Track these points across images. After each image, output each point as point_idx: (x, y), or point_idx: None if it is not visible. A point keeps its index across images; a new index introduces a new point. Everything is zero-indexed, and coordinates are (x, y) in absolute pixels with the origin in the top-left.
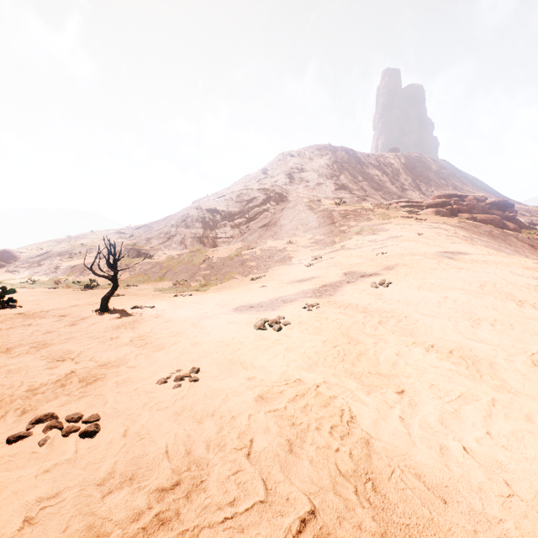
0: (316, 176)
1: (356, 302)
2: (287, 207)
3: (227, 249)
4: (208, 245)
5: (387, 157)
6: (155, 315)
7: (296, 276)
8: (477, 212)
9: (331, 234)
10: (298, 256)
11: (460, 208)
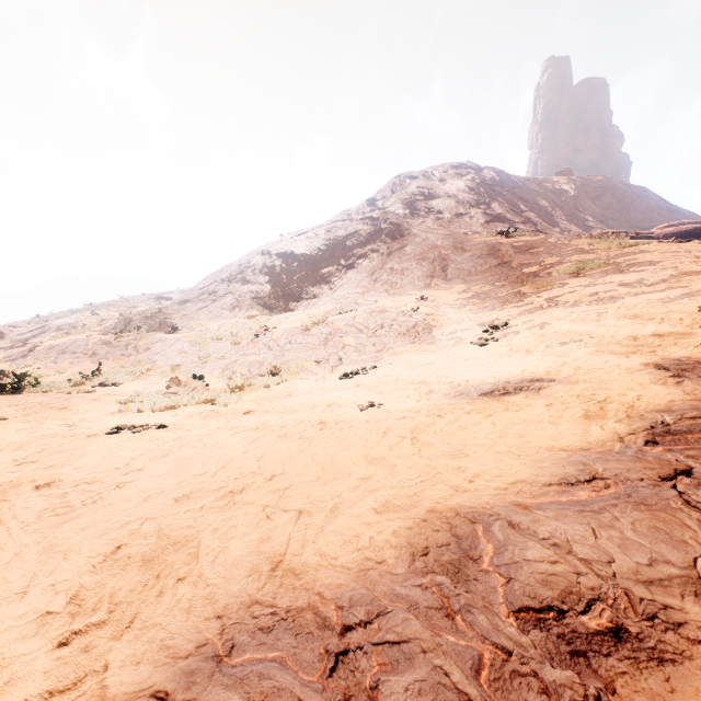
0: (453, 204)
1: None
2: (412, 243)
3: (303, 314)
4: (276, 310)
5: (557, 182)
6: None
7: (461, 370)
8: None
9: (507, 280)
10: (446, 324)
11: None
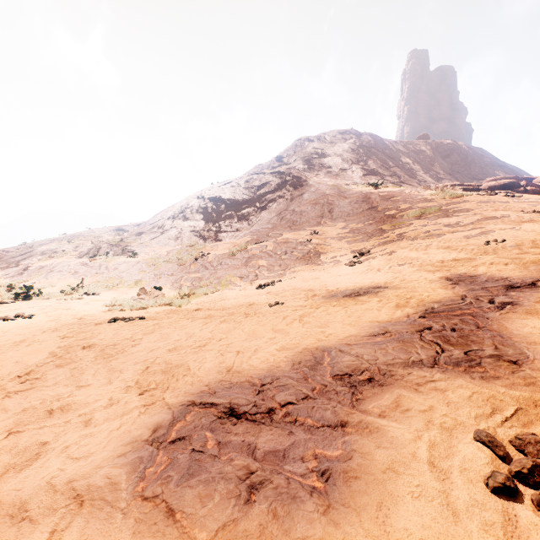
0: (340, 161)
1: None
2: (308, 191)
3: (229, 243)
4: (209, 240)
5: (417, 144)
6: None
7: (335, 282)
8: None
9: (373, 220)
10: (330, 251)
11: (535, 191)
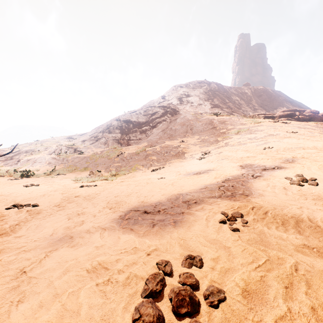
0: (198, 99)
1: (302, 213)
2: (179, 117)
3: (136, 147)
4: (123, 144)
5: (243, 89)
6: (8, 228)
7: (191, 168)
8: (317, 120)
9: (214, 135)
10: (190, 152)
11: (304, 118)
